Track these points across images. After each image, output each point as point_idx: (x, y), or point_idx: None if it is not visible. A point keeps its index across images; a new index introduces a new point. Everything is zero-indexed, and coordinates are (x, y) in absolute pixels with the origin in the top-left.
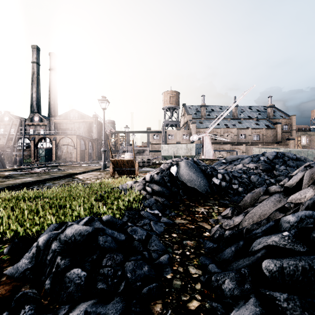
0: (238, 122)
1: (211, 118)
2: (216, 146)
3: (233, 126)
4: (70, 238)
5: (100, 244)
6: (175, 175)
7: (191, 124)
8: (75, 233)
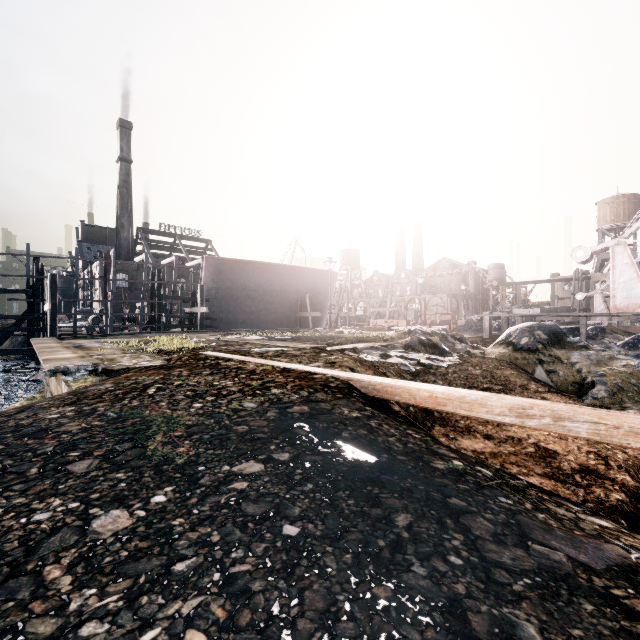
0: None
1: None
2: None
3: None
4: None
5: None
6: None
7: None
8: None
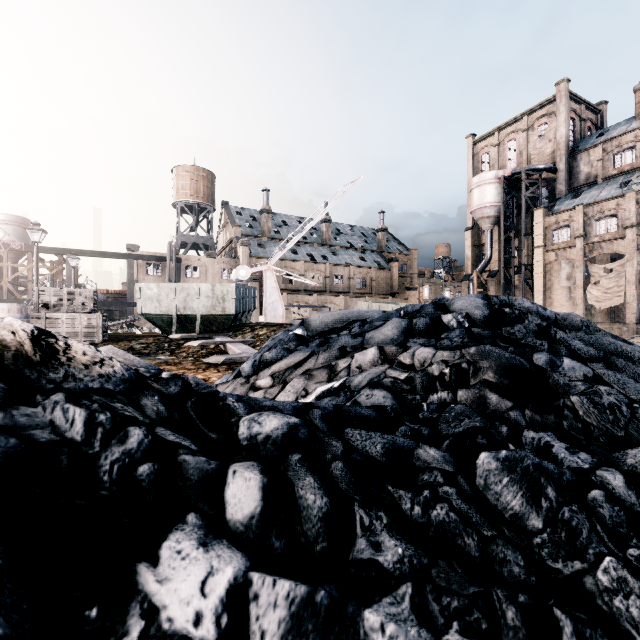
0: (333, 252)
1: (282, 239)
2: (292, 297)
3: (322, 259)
4: None
5: None
6: None
7: (240, 246)
8: None
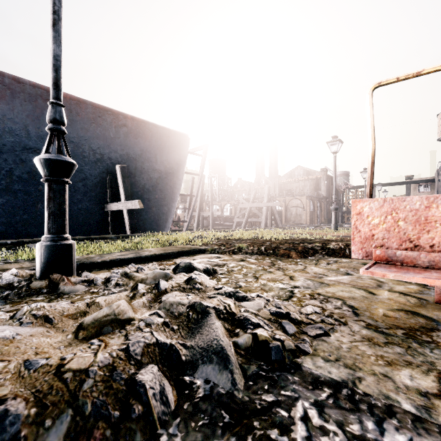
0: None
1: None
2: None
3: None
4: None
5: None
6: None
7: None
8: None
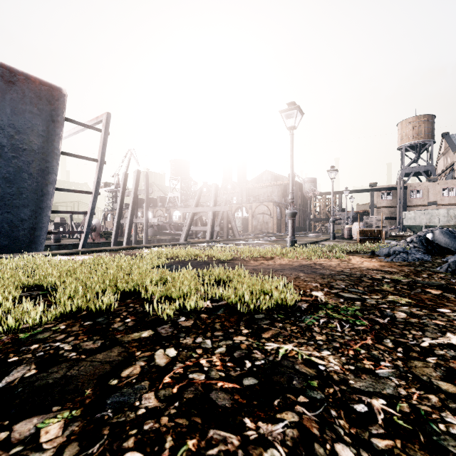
0: None
1: None
2: None
3: None
4: (395, 249)
5: (405, 251)
6: (430, 240)
7: None
8: (396, 248)
